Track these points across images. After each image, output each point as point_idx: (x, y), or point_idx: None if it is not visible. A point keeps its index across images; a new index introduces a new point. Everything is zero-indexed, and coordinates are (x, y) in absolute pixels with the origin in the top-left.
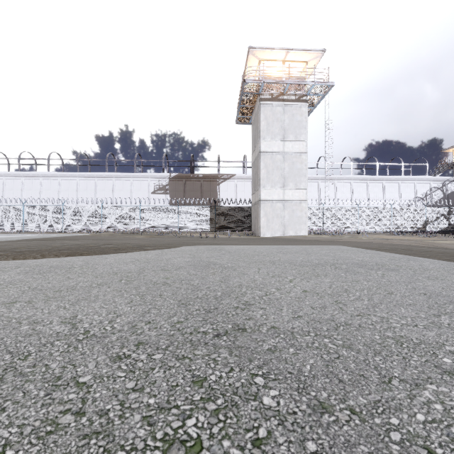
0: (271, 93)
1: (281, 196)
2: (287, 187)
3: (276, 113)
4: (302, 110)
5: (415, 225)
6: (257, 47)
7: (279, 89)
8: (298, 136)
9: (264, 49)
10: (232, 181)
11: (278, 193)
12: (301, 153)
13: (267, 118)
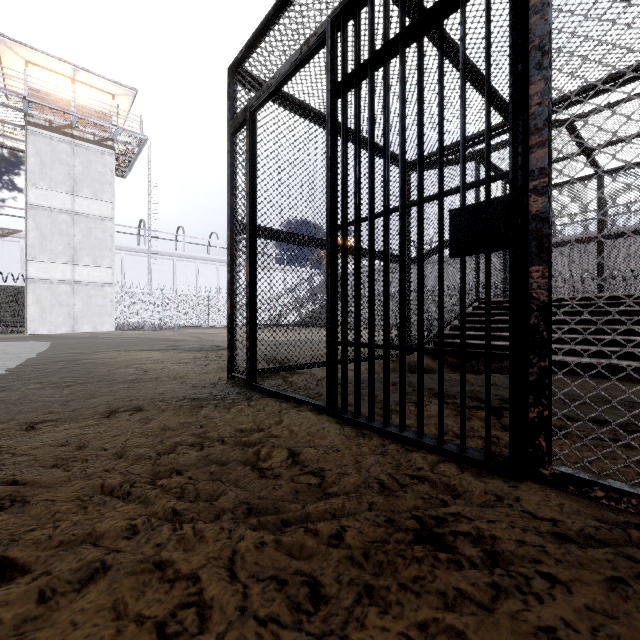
0: (49, 120)
1: (70, 275)
2: (80, 263)
3: (59, 152)
4: (106, 159)
5: (271, 318)
6: (13, 40)
7: (64, 118)
8: (99, 193)
9: (29, 47)
10: (14, 241)
11: (63, 270)
12: (105, 218)
13: (40, 155)
